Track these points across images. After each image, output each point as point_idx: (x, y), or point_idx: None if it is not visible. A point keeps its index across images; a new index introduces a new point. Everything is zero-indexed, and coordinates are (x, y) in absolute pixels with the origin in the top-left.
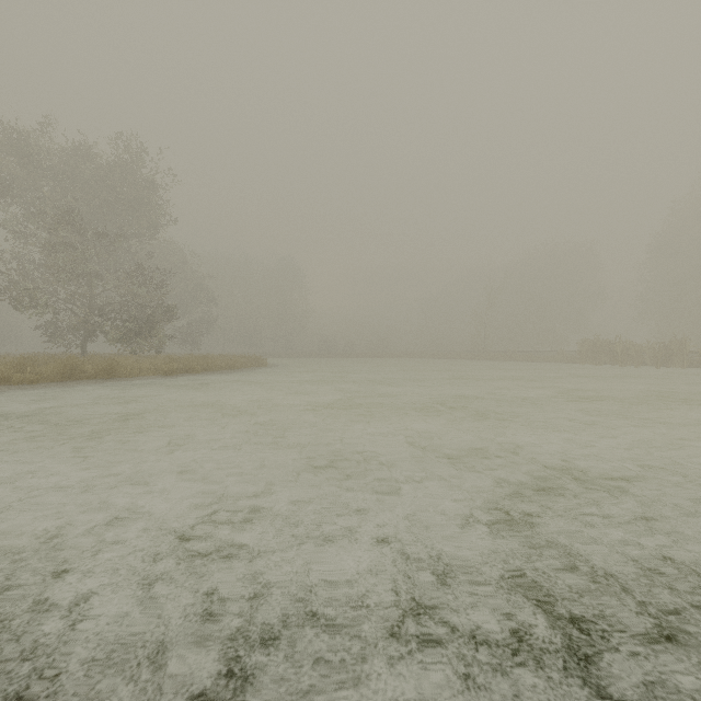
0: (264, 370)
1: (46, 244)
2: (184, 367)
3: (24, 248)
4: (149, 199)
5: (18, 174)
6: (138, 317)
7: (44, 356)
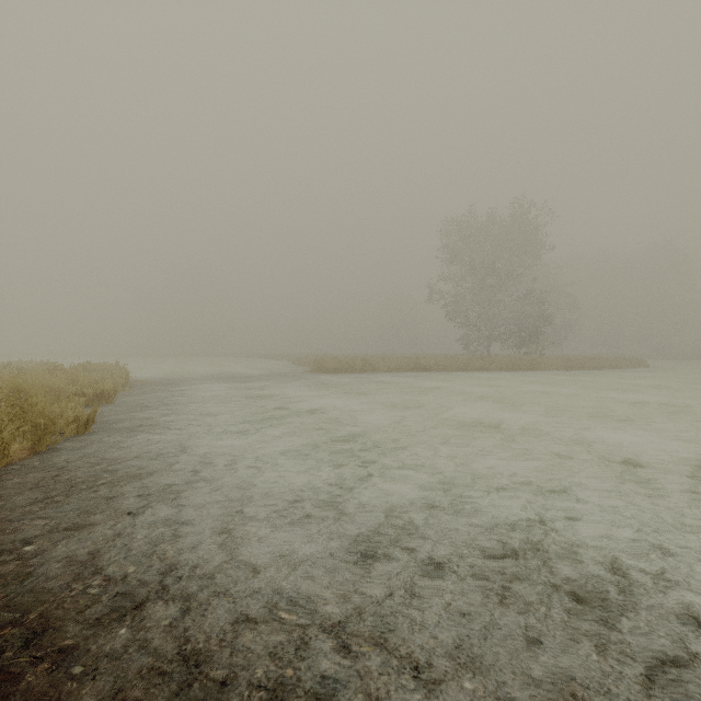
0: (650, 371)
1: (477, 287)
2: (576, 365)
3: (454, 288)
4: (534, 239)
5: (462, 248)
6: (520, 326)
7: (486, 356)
